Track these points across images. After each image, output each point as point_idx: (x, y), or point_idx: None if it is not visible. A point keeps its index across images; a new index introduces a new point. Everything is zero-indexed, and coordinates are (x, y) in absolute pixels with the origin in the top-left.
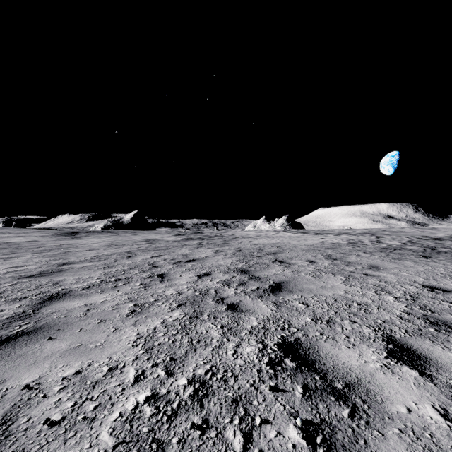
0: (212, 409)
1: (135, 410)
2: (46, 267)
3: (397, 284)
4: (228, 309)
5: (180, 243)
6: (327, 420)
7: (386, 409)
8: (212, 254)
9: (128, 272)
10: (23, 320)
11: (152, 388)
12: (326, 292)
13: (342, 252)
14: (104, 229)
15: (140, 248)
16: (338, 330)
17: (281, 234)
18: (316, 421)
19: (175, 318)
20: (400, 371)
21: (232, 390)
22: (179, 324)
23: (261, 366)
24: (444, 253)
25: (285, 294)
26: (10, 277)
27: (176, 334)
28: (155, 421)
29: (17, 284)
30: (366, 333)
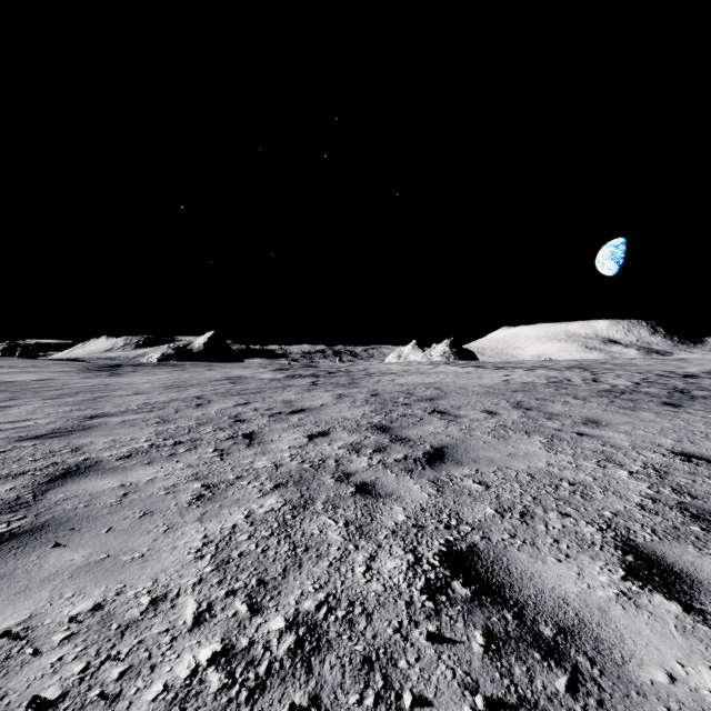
0: (326, 678)
1: (191, 679)
2: (63, 422)
3: (632, 449)
4: (357, 493)
5: (281, 382)
6: (529, 698)
7: (632, 676)
8: (331, 401)
9: (196, 430)
10: (15, 513)
11: (223, 636)
12: (517, 463)
13: (540, 397)
14: (161, 360)
15: (217, 390)
16: (540, 529)
17: (441, 368)
18: (509, 699)
19: (269, 509)
20: (649, 603)
21: (363, 641)
22: (275, 519)
23: (412, 594)
24: (702, 398)
25: (450, 466)
26: (4, 439)
27: (270, 537)
28: (226, 702)
29: (12, 451)
30: (586, 535)
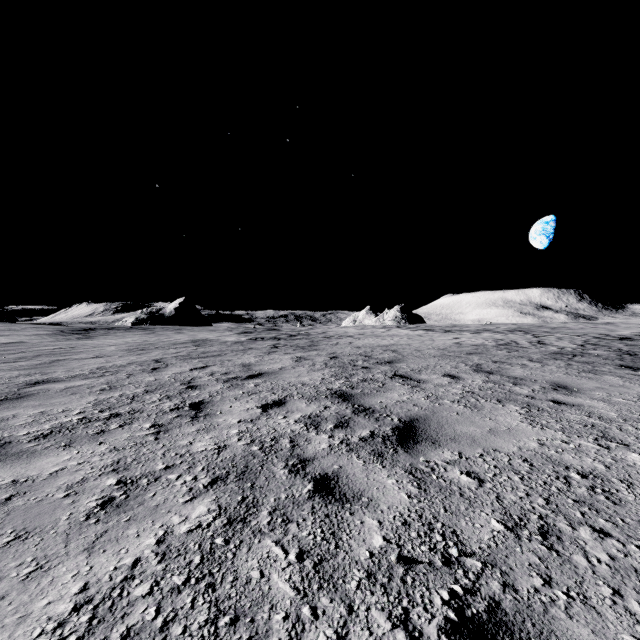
0: None
1: None
2: (1, 389)
3: (625, 422)
4: (315, 493)
5: (243, 345)
6: None
7: None
8: (290, 364)
9: (141, 398)
10: None
11: None
12: (504, 442)
13: (496, 360)
14: (135, 324)
15: (178, 353)
16: (581, 563)
17: (394, 331)
18: None
19: (194, 526)
20: None
21: None
22: (199, 546)
23: None
24: None
25: (427, 448)
26: None
27: (183, 587)
28: None
29: None
30: None
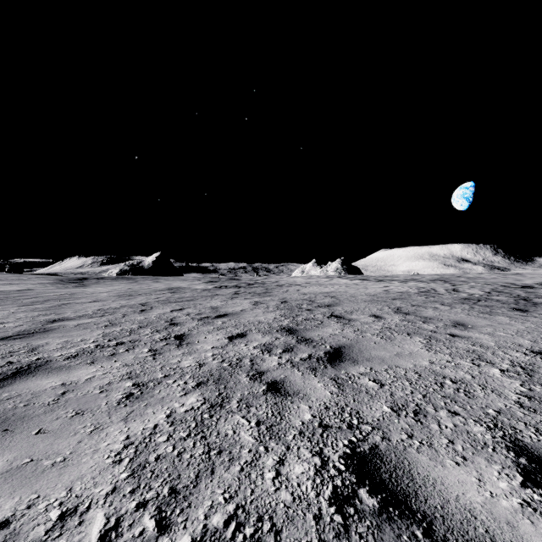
0: None
1: None
2: (29, 325)
3: (498, 349)
4: (268, 391)
5: (211, 292)
6: None
7: None
8: (249, 307)
9: (137, 332)
10: None
11: None
12: (404, 361)
13: (415, 304)
14: (119, 274)
15: (159, 298)
16: (434, 428)
17: (335, 280)
18: None
19: (189, 408)
20: None
21: None
22: (194, 419)
23: (321, 506)
24: None
25: (348, 365)
26: None
27: (187, 438)
28: None
29: None
30: (477, 435)
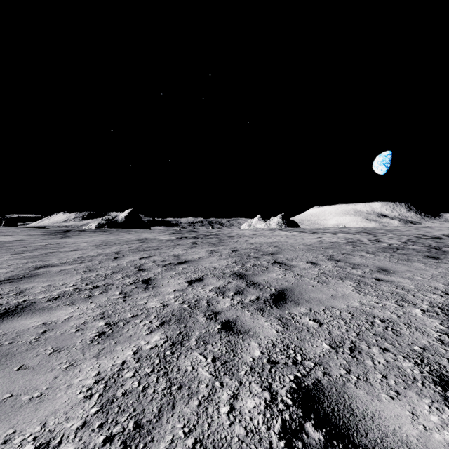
0: None
1: None
2: (18, 271)
3: (418, 291)
4: (222, 330)
5: (173, 242)
6: None
7: None
8: (206, 255)
9: (110, 277)
10: None
11: None
12: (339, 303)
13: (344, 252)
14: (97, 227)
15: (130, 248)
16: (369, 364)
17: (277, 232)
18: None
19: (153, 345)
20: None
21: None
22: (157, 355)
23: (271, 439)
24: None
25: (291, 306)
26: None
27: (151, 373)
28: None
29: None
30: (407, 370)
